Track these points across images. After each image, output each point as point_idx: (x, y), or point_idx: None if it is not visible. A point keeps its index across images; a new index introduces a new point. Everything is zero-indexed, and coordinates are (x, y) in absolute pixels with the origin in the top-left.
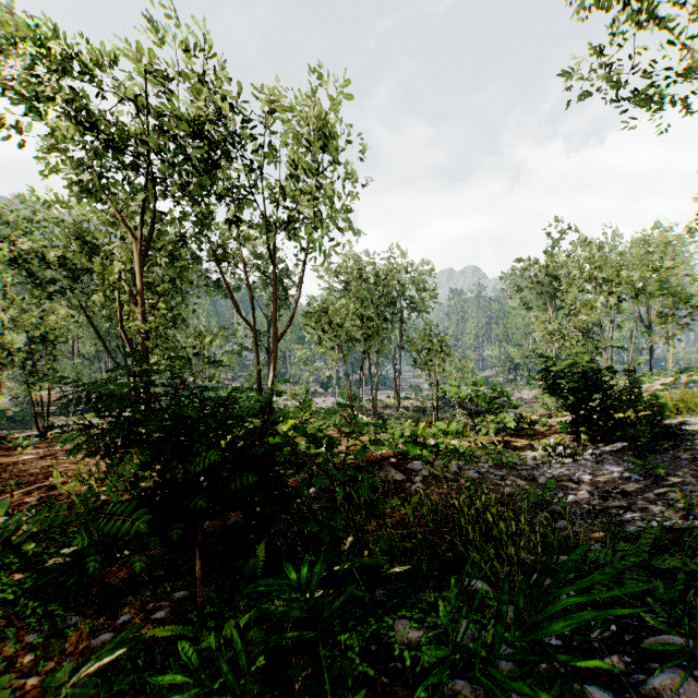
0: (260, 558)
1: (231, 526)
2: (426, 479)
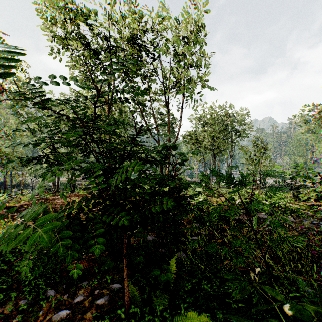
0: (171, 271)
1: (150, 242)
2: None
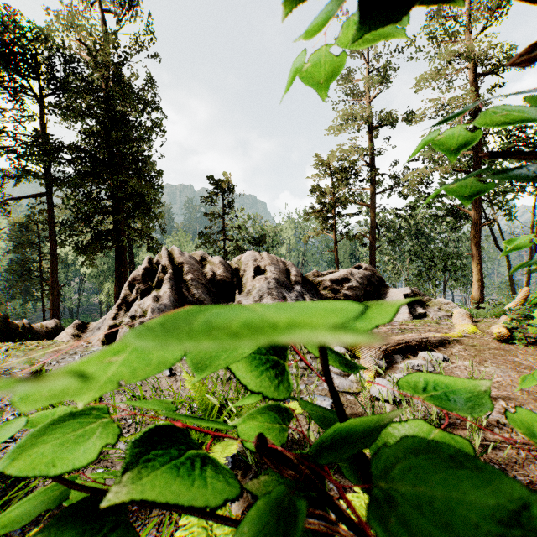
0: None
1: None
2: None
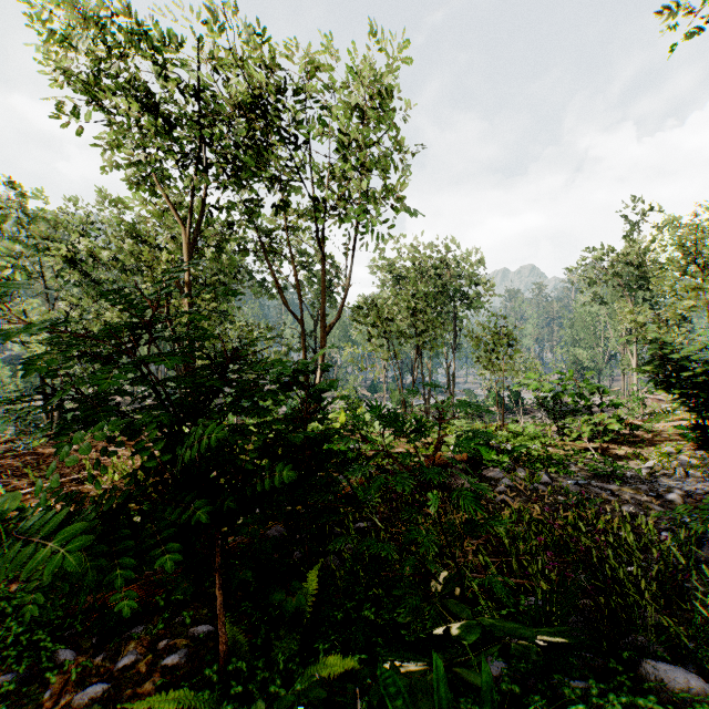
0: (307, 590)
1: (269, 541)
2: (511, 490)
